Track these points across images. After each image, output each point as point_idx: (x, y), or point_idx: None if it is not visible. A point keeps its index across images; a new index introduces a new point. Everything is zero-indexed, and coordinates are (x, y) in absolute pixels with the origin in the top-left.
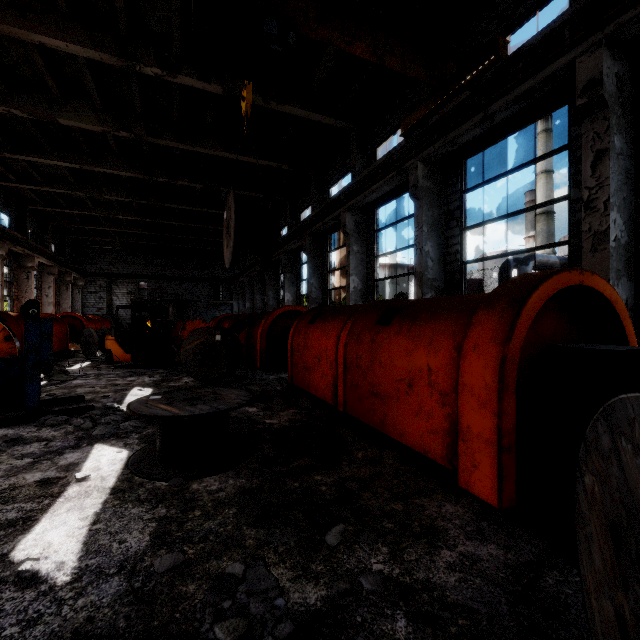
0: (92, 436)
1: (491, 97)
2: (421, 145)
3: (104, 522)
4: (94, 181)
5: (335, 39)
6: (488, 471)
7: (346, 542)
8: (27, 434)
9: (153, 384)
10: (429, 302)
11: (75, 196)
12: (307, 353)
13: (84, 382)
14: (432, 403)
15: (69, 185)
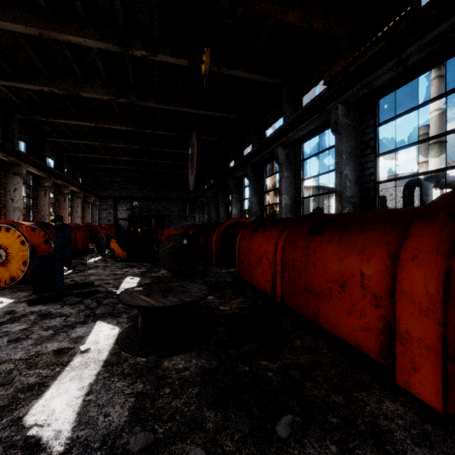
0: (95, 314)
1: (405, 44)
2: (341, 90)
3: (95, 394)
4: (105, 134)
5: (273, 10)
6: (431, 376)
7: (295, 435)
8: (54, 310)
9: (140, 274)
10: (357, 215)
11: (93, 145)
12: (251, 254)
13: (95, 272)
14: (365, 304)
15: (89, 138)
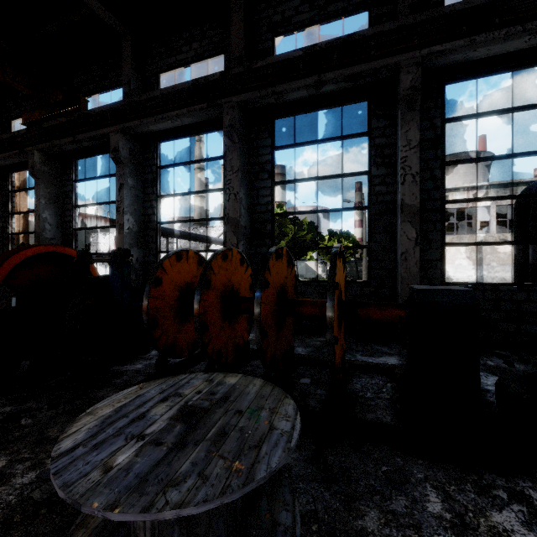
0: None
1: (78, 130)
2: (38, 139)
3: None
4: None
5: None
6: None
7: None
8: None
9: None
10: None
11: None
12: None
13: None
14: None
15: None
